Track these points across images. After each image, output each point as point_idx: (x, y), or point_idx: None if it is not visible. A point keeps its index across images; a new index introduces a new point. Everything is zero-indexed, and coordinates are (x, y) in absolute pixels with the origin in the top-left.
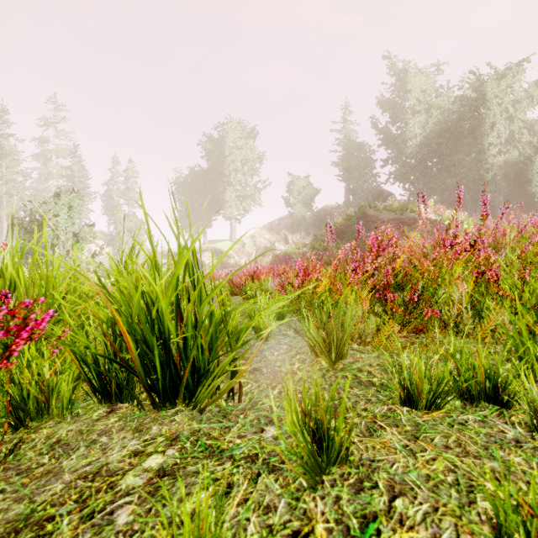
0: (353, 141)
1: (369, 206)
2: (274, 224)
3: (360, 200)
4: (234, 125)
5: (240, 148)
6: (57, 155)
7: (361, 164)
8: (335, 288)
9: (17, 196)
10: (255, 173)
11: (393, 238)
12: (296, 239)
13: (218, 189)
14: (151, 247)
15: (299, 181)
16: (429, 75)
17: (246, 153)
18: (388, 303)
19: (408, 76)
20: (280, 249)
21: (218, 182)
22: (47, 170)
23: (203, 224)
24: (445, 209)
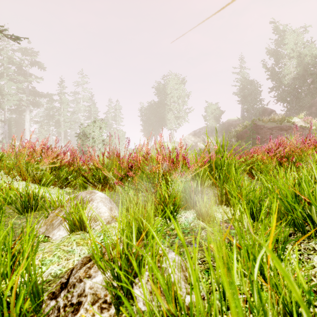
0: (247, 79)
1: (258, 119)
2: (196, 132)
3: (251, 115)
4: (173, 76)
5: (176, 89)
6: (83, 100)
7: (252, 93)
8: (260, 159)
9: (68, 122)
10: (185, 103)
11: (285, 141)
12: (210, 140)
13: (164, 113)
14: (208, 145)
15: (212, 106)
16: (300, 32)
17: (180, 91)
18: (283, 162)
19: (285, 35)
20: (200, 146)
21: (164, 109)
22: (78, 108)
23: (155, 133)
24: (312, 119)
